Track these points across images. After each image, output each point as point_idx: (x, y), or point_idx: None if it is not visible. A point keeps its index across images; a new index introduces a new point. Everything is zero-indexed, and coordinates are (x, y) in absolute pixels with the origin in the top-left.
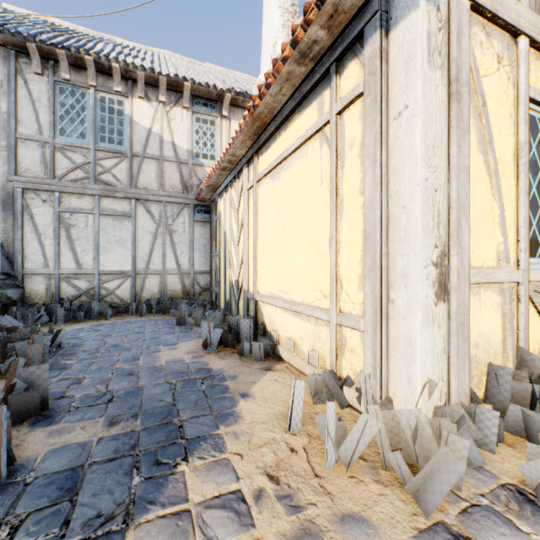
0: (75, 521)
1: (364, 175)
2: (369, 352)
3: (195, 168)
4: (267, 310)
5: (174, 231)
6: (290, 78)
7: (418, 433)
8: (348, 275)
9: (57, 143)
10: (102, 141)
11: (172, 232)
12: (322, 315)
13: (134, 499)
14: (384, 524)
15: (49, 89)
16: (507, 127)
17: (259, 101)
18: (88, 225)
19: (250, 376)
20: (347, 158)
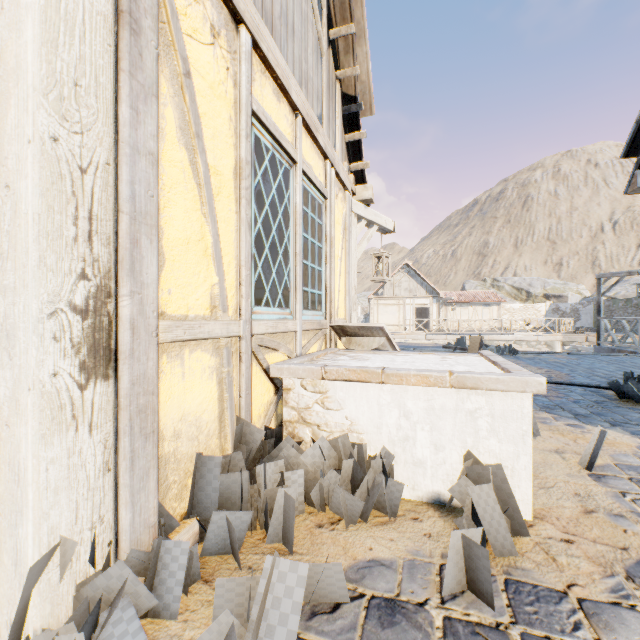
0: None
1: None
2: None
3: None
4: None
5: None
6: None
7: None
8: None
9: None
10: None
11: None
12: None
13: None
14: None
15: None
16: (227, 132)
17: None
18: None
19: None
20: None
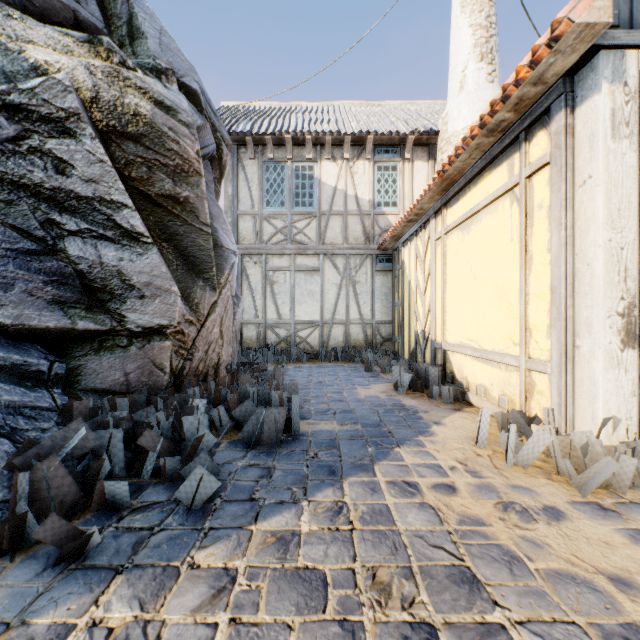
0: (344, 457)
1: (550, 236)
2: (555, 392)
3: (376, 217)
4: (455, 358)
5: (356, 282)
6: (479, 146)
7: (589, 449)
8: (536, 324)
9: (264, 214)
10: (296, 205)
11: (355, 283)
12: (512, 362)
13: (372, 456)
14: (545, 493)
15: (258, 169)
16: None
17: (448, 167)
18: (286, 281)
19: (440, 413)
20: (535, 218)
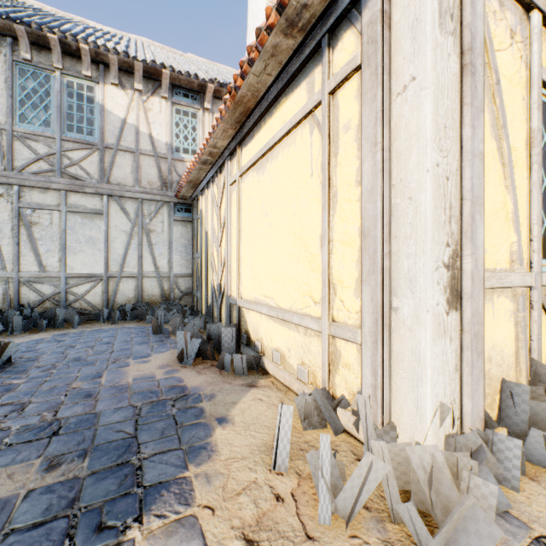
0: None
1: (362, 162)
2: (369, 369)
3: (175, 163)
4: (251, 317)
5: (151, 231)
6: (276, 53)
7: (435, 476)
8: (342, 279)
9: (16, 131)
10: (69, 130)
11: (149, 232)
12: (313, 325)
13: None
14: None
15: (6, 69)
16: (520, 112)
17: (241, 81)
18: (53, 223)
19: (230, 395)
20: (341, 143)
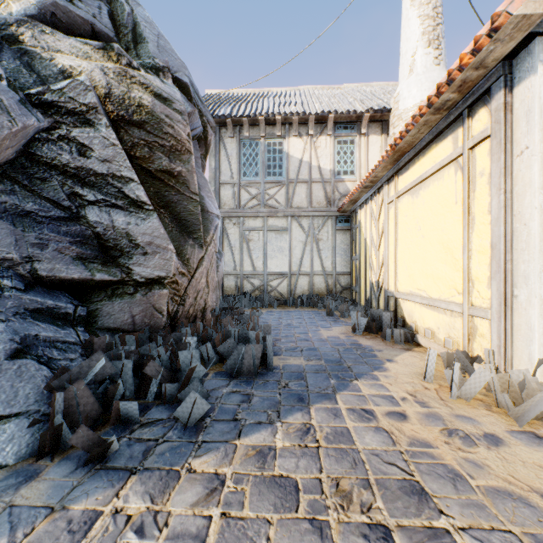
0: (310, 387)
1: (490, 200)
2: (495, 335)
3: (336, 184)
4: (406, 305)
5: (319, 240)
6: (427, 123)
7: (525, 386)
8: (478, 276)
9: (241, 183)
10: (268, 175)
11: (318, 240)
12: (456, 308)
13: (334, 386)
14: (485, 423)
15: (237, 146)
16: None
17: (399, 141)
18: (259, 239)
19: (392, 351)
20: (477, 184)
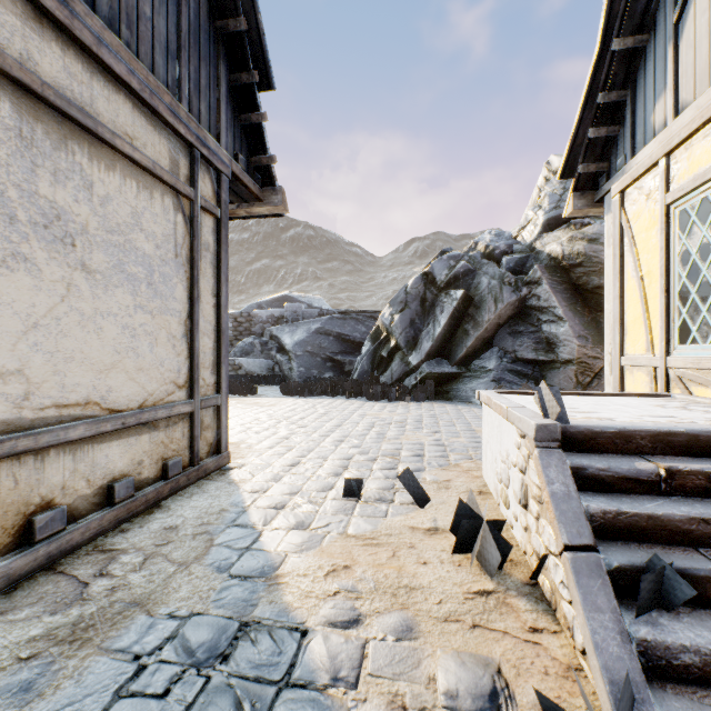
0: None
1: None
2: None
3: None
4: None
5: None
6: None
7: None
8: None
9: None
10: None
11: None
12: None
13: None
14: None
15: None
16: (654, 243)
17: None
18: None
19: None
20: None
